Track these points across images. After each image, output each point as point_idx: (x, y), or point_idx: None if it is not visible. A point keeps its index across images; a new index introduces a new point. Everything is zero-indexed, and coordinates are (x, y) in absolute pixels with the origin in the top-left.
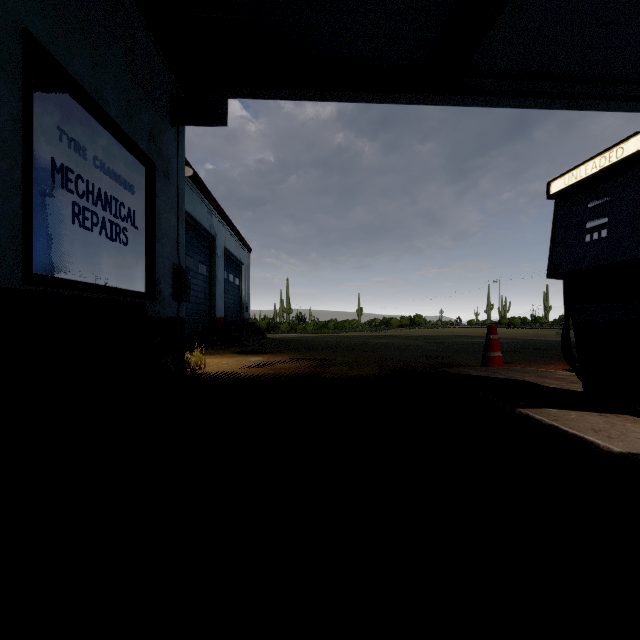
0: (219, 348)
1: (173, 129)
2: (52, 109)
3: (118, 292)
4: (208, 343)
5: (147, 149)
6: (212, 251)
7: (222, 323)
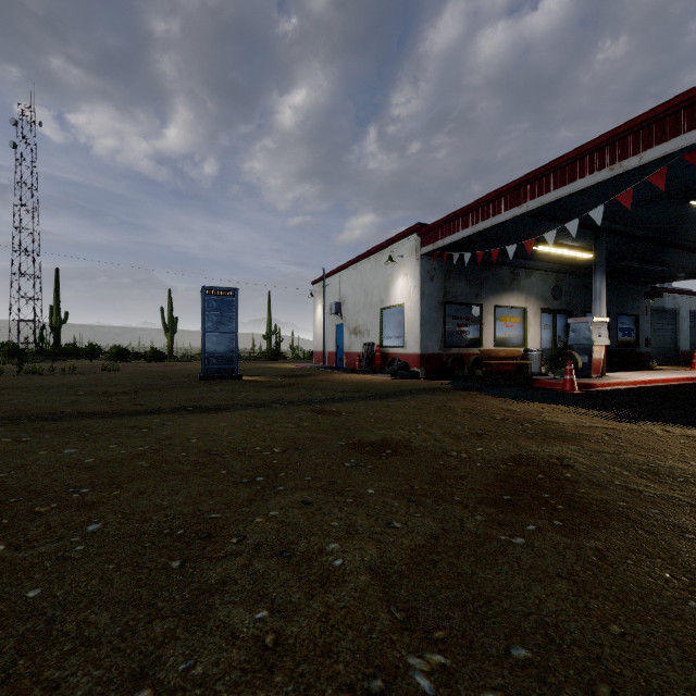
0: (677, 366)
1: (644, 300)
2: (619, 320)
3: (629, 347)
4: (674, 364)
5: (636, 313)
6: (677, 316)
7: (686, 354)
